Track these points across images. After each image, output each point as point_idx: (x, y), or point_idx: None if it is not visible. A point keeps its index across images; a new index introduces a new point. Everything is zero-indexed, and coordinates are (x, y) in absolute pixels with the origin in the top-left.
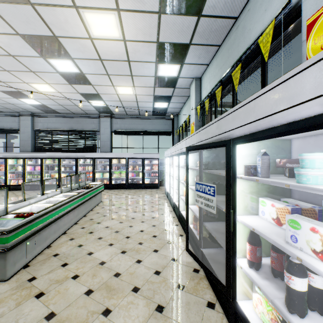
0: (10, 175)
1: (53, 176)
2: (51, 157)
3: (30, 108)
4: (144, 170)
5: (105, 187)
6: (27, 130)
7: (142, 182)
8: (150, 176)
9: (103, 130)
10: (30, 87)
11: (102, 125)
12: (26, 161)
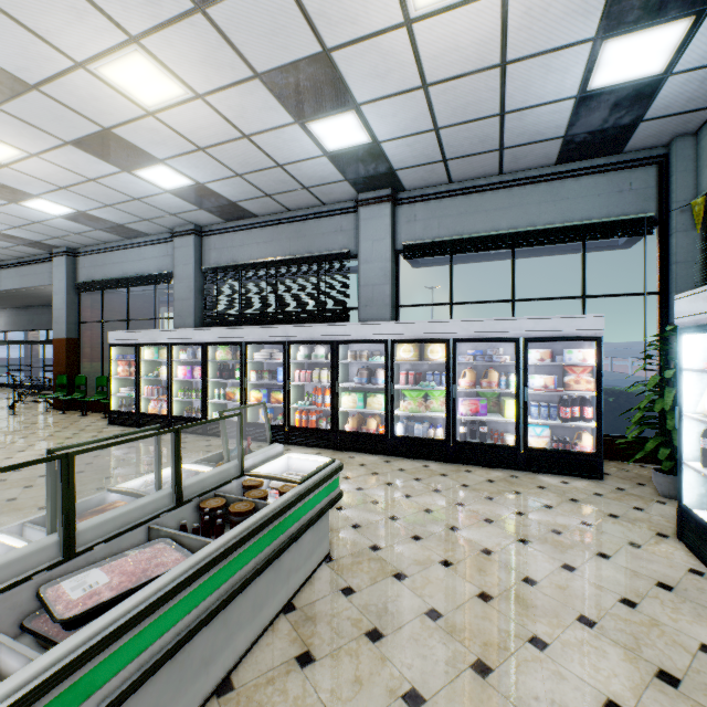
0: (147, 388)
1: (230, 396)
2: (224, 341)
3: (184, 209)
4: (526, 390)
5: (372, 447)
6: (186, 272)
7: (514, 443)
8: (551, 417)
9: (369, 249)
10: (109, 90)
11: (366, 233)
12: (176, 353)
